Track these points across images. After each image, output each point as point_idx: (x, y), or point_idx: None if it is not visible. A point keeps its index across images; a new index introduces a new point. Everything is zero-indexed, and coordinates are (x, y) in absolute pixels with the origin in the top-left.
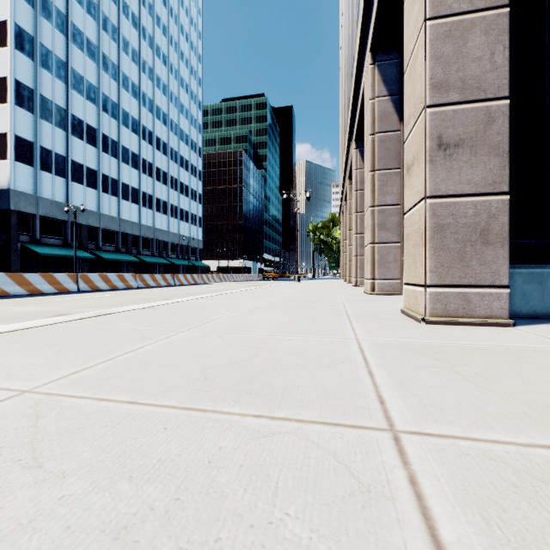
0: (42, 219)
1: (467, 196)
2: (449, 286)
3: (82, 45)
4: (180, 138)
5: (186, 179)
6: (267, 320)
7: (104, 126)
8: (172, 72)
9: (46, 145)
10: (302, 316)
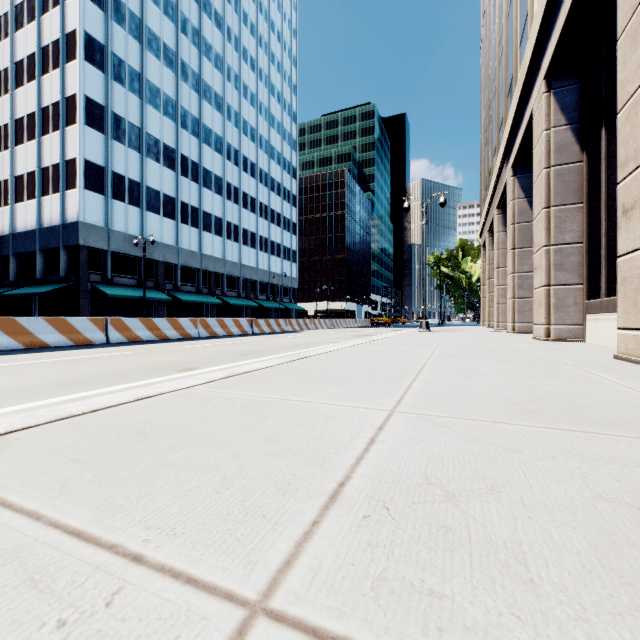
0: (115, 256)
1: None
2: None
3: (158, 52)
4: (270, 157)
5: (277, 205)
6: None
7: (183, 146)
8: (261, 79)
9: (119, 170)
10: None
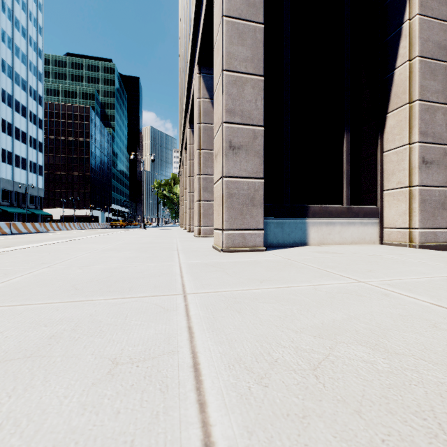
0: None
1: (244, 178)
2: (235, 230)
3: None
4: (14, 82)
5: (22, 124)
6: (118, 256)
7: None
8: (4, 10)
9: None
10: (145, 253)
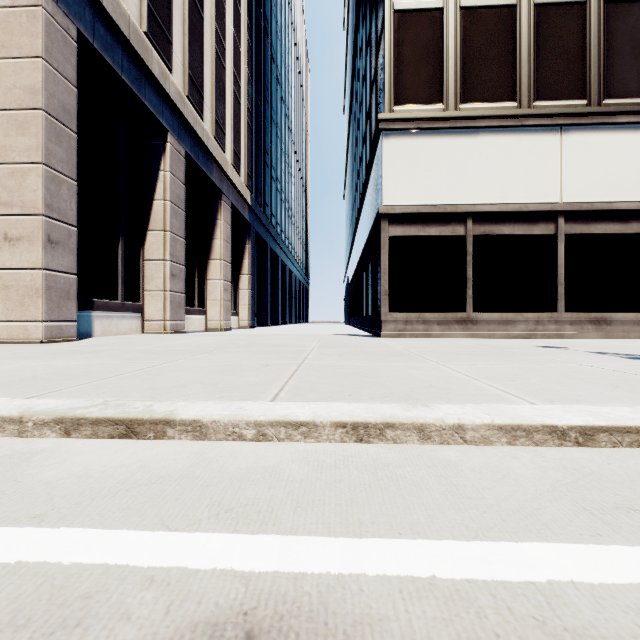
0: None
1: (61, 272)
2: (54, 321)
3: None
4: None
5: None
6: None
7: None
8: None
9: None
10: None
